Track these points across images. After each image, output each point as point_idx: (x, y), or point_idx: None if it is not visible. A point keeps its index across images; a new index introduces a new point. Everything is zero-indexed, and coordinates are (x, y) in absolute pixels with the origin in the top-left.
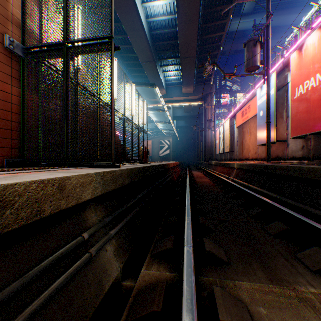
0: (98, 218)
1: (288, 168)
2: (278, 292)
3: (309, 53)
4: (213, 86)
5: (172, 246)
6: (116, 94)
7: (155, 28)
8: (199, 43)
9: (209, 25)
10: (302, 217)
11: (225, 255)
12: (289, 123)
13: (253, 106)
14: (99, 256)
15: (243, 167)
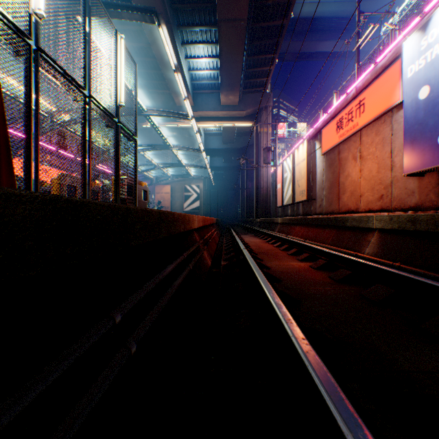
0: None
1: None
2: None
3: None
4: (271, 96)
5: None
6: None
7: None
8: None
9: None
10: None
11: None
12: None
13: (374, 96)
14: None
15: (437, 228)
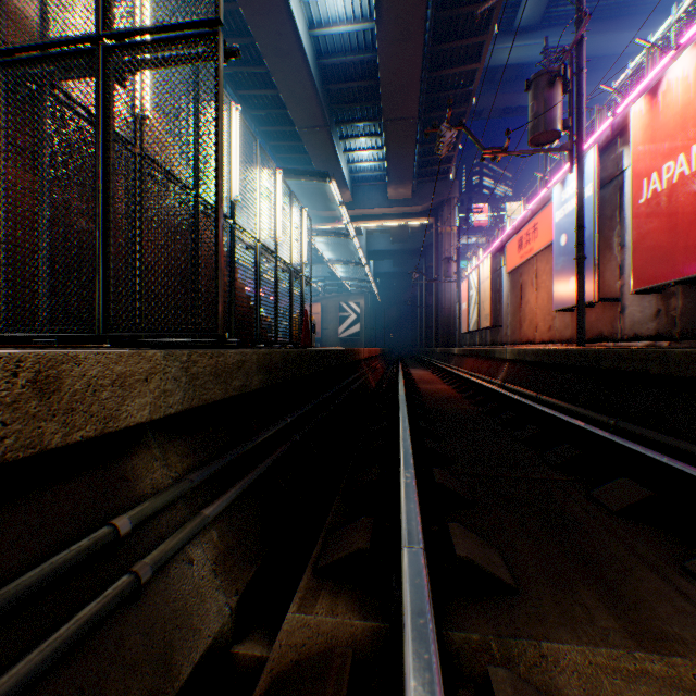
0: (170, 475)
1: (633, 356)
2: (662, 674)
3: (673, 100)
4: (455, 185)
5: (368, 544)
6: (237, 187)
7: (329, 52)
8: (426, 88)
9: (449, 47)
10: (688, 467)
11: (506, 567)
12: (626, 260)
13: (543, 224)
14: (166, 580)
15: (524, 358)
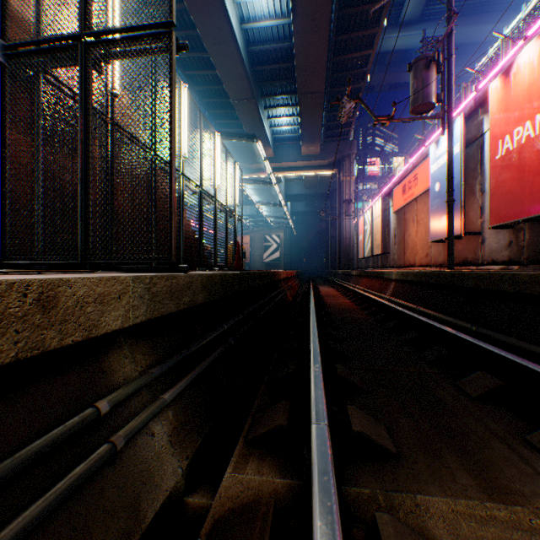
0: (136, 369)
1: (490, 278)
2: (506, 518)
3: (522, 79)
4: (354, 143)
5: (286, 421)
6: (185, 147)
7: (256, 41)
8: (331, 69)
9: (348, 37)
10: (530, 363)
11: (390, 439)
12: (486, 203)
13: (422, 175)
14: (134, 448)
15: (406, 279)
